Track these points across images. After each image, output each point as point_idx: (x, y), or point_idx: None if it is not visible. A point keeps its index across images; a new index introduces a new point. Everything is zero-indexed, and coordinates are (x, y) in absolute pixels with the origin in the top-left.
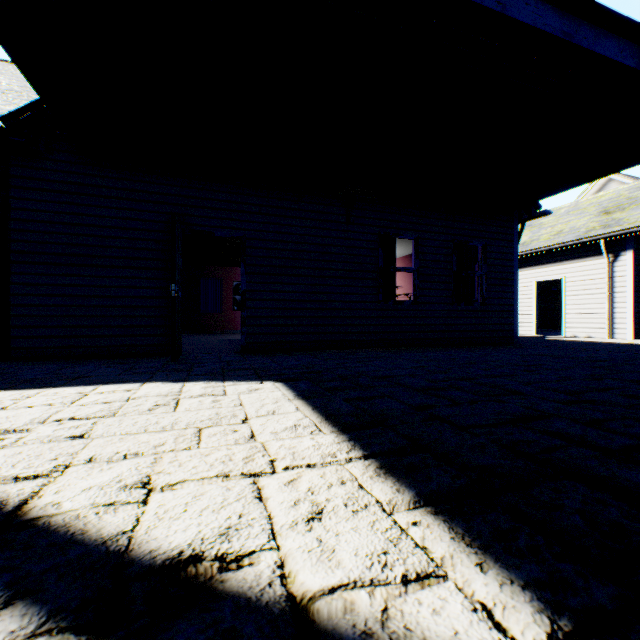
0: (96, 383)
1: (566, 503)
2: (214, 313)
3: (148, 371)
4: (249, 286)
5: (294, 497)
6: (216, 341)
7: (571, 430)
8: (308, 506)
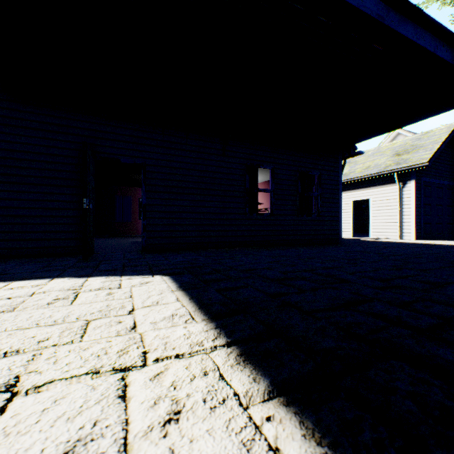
0: (10, 280)
1: (397, 385)
2: (125, 222)
3: (60, 268)
4: (148, 201)
5: (158, 394)
6: (125, 243)
7: (388, 311)
8: (169, 404)
